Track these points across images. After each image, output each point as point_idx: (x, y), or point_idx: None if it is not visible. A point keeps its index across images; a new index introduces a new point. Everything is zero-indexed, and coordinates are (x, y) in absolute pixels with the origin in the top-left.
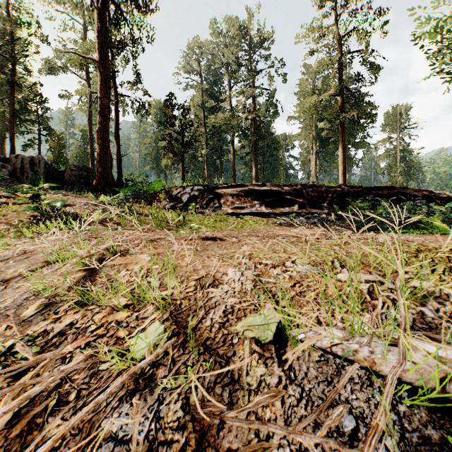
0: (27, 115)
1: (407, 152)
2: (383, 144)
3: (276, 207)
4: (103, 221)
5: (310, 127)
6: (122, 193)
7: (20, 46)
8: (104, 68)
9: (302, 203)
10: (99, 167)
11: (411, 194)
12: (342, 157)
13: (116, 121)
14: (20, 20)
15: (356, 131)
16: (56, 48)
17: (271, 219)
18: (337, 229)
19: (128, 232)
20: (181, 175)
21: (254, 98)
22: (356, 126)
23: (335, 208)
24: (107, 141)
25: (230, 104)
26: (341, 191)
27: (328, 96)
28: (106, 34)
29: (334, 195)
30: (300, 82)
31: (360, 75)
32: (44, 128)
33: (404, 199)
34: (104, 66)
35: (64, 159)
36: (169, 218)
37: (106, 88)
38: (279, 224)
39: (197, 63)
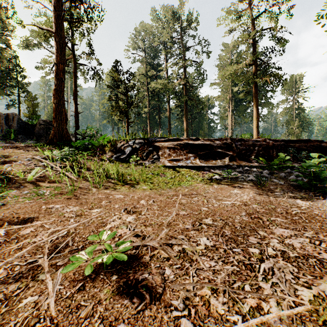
0: (10, 81)
1: (301, 110)
2: (282, 104)
3: (209, 160)
4: (38, 180)
5: (227, 91)
6: (66, 148)
7: (0, 25)
8: (60, 38)
9: (232, 156)
10: (55, 122)
11: (324, 146)
12: (256, 114)
13: (74, 85)
14: (0, 6)
15: (262, 93)
16: (31, 29)
17: (206, 173)
18: (279, 189)
19: (46, 206)
20: (126, 129)
21: (185, 68)
22: (262, 90)
23: (261, 160)
24: (62, 100)
25: (167, 73)
26: (266, 144)
27: (245, 65)
28: (62, 9)
29: (260, 148)
30: (220, 57)
31: (271, 48)
32: (22, 92)
33: (319, 151)
34: (59, 37)
35: (36, 115)
36: (110, 172)
37: (62, 55)
38: (215, 181)
39: (141, 42)
